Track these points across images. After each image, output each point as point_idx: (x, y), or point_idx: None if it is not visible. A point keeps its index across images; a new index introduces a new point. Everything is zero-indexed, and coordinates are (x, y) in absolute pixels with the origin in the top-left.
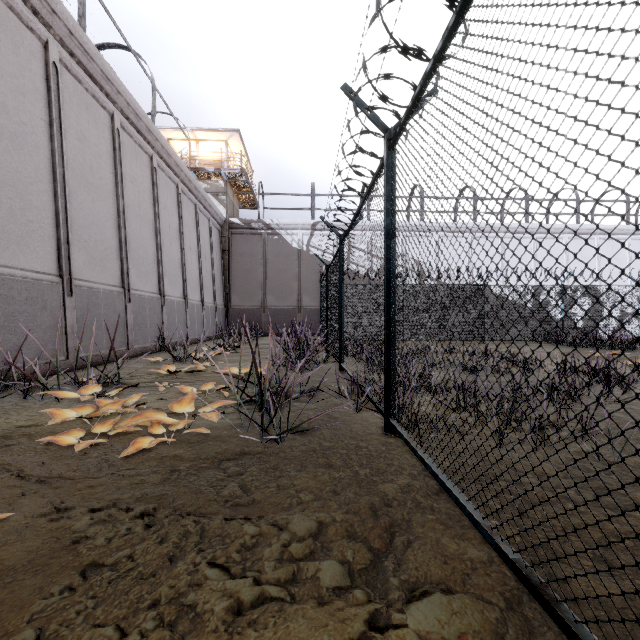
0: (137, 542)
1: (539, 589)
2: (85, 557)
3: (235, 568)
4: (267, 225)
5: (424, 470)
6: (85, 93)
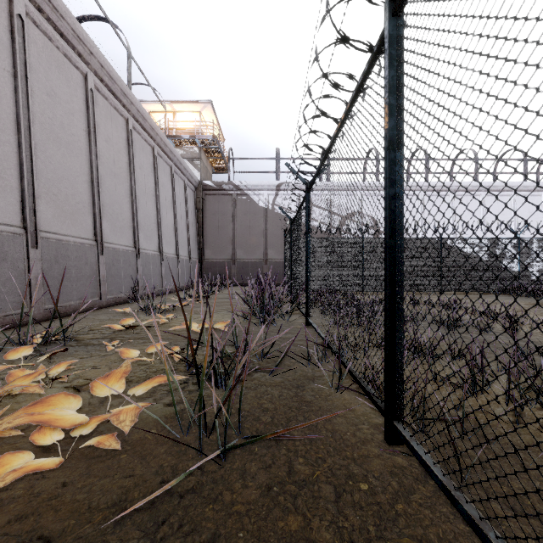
0: None
1: None
2: None
3: None
4: (236, 186)
5: None
6: (56, 51)
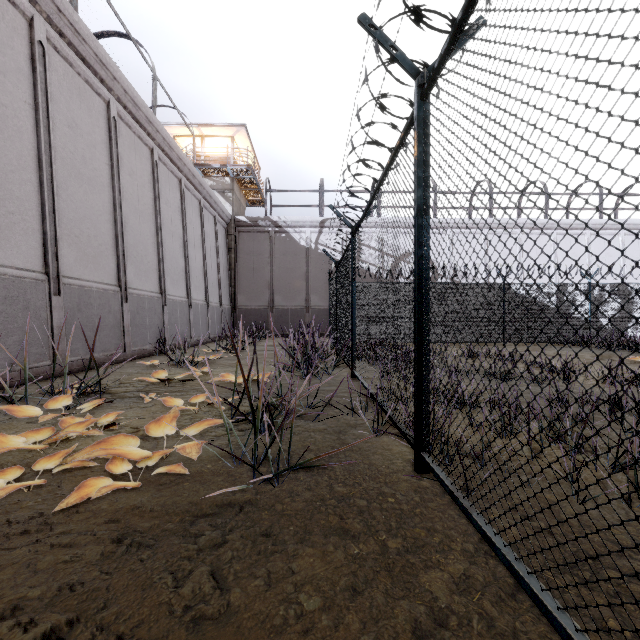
0: None
1: None
2: None
3: None
4: (274, 223)
5: (482, 542)
6: (77, 77)
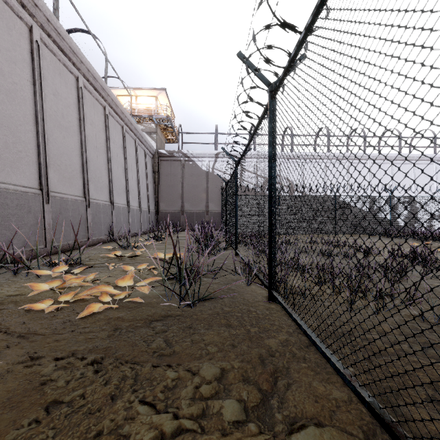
0: (88, 384)
1: (391, 427)
2: (49, 396)
3: (160, 405)
4: (185, 154)
5: (297, 329)
6: (58, 62)
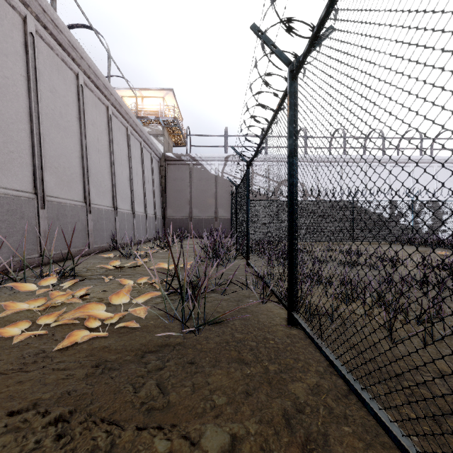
0: None
1: None
2: None
3: None
4: (193, 158)
5: (329, 366)
6: (56, 57)
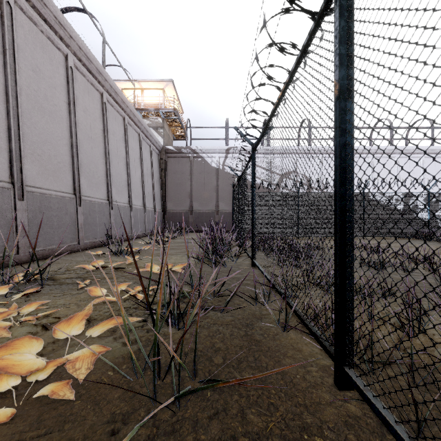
0: None
1: None
2: None
3: None
4: (193, 150)
5: None
6: (40, 34)
